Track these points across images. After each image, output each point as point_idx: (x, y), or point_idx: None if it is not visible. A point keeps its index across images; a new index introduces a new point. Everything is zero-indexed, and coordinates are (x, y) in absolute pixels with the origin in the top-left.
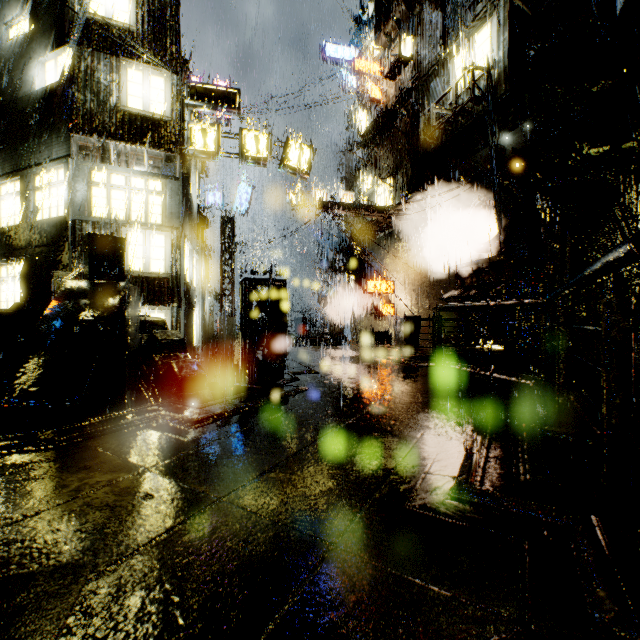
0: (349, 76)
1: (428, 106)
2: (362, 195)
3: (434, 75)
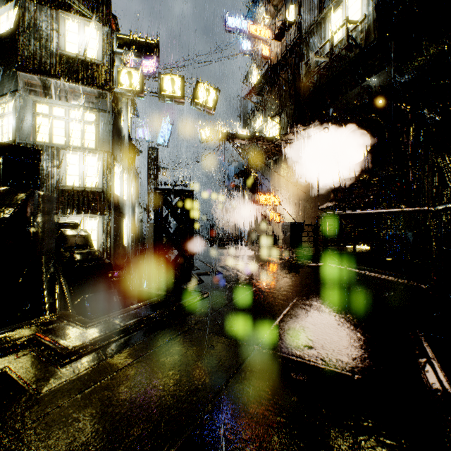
0: (245, 42)
1: (308, 58)
2: (255, 130)
3: (313, 33)
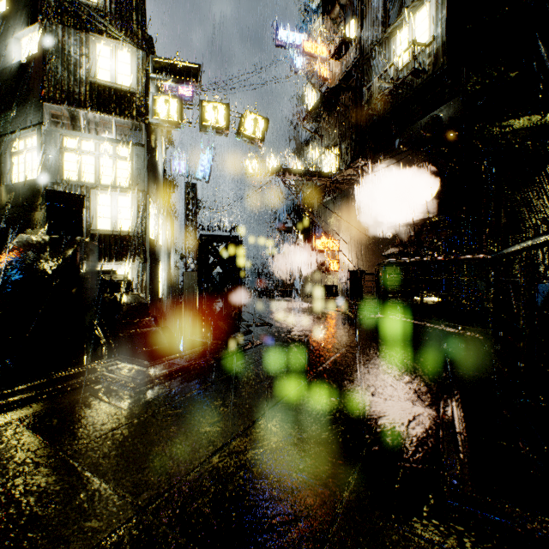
0: (299, 59)
1: (371, 81)
2: (310, 163)
3: (376, 53)
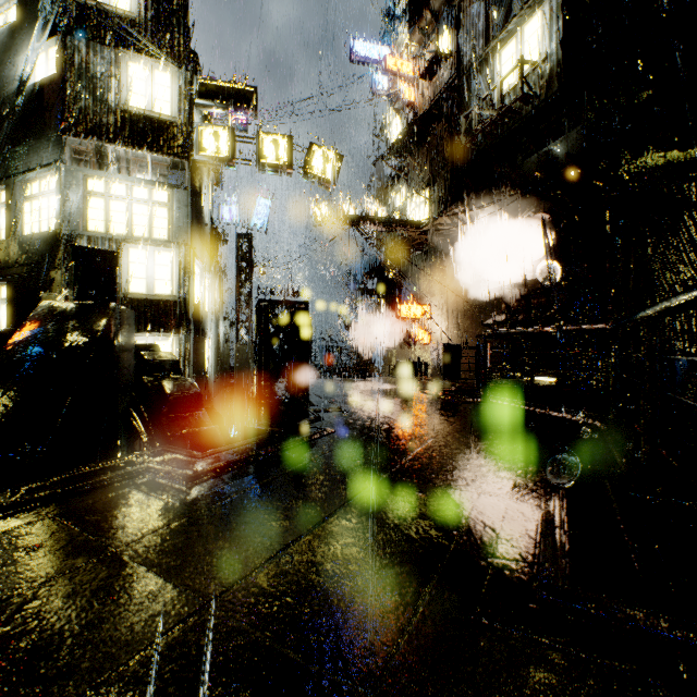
0: (380, 77)
1: (469, 108)
2: (394, 209)
3: (476, 72)
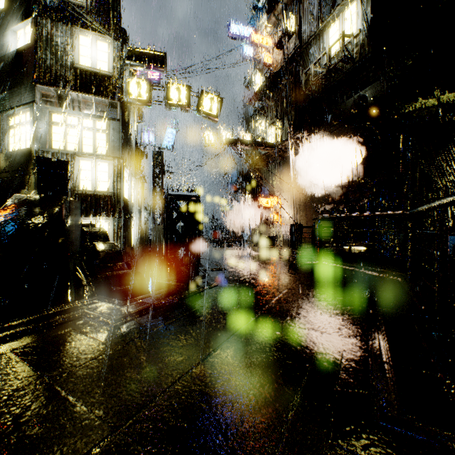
0: (248, 48)
1: (307, 67)
2: (257, 135)
3: (312, 43)
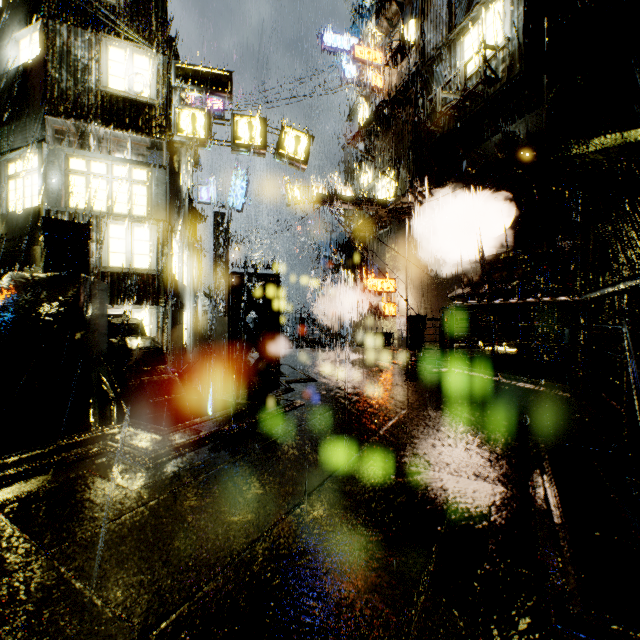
0: (348, 66)
1: (433, 92)
2: (362, 189)
3: (440, 59)
